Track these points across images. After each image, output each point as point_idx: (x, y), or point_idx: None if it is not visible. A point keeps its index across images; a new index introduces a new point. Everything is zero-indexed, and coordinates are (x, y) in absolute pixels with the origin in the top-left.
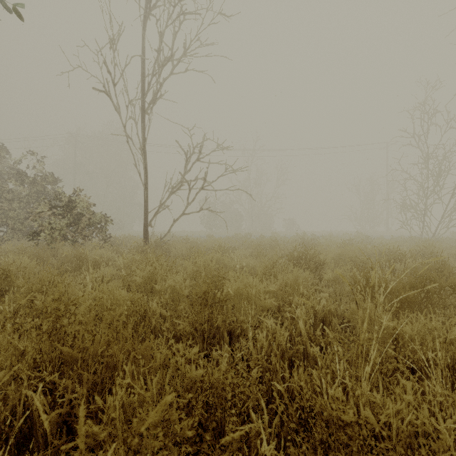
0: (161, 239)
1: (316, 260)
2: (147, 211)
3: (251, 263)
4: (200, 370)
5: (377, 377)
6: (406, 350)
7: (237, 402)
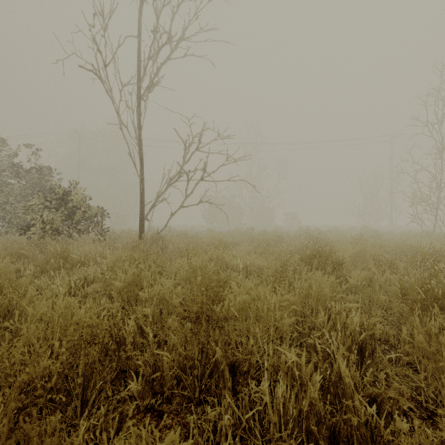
0: (158, 234)
1: (333, 259)
2: (142, 204)
3: (255, 261)
4: None
5: None
6: None
7: None
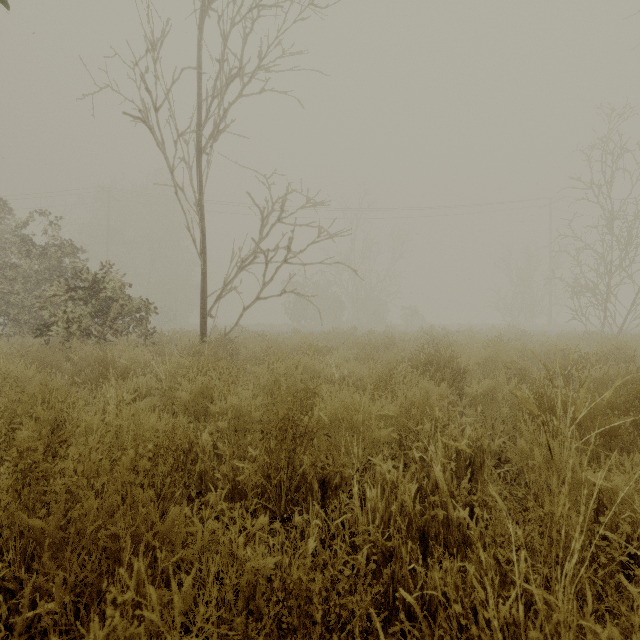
0: (225, 335)
1: (454, 366)
2: (205, 294)
3: (356, 370)
4: (270, 558)
5: (574, 569)
6: (618, 520)
7: (333, 622)
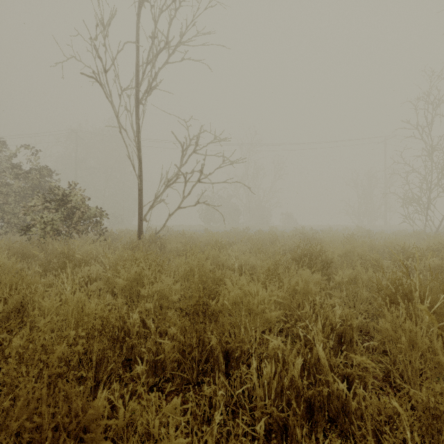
0: (156, 234)
1: (323, 258)
2: (141, 205)
3: (250, 260)
4: (181, 438)
5: None
6: None
7: None
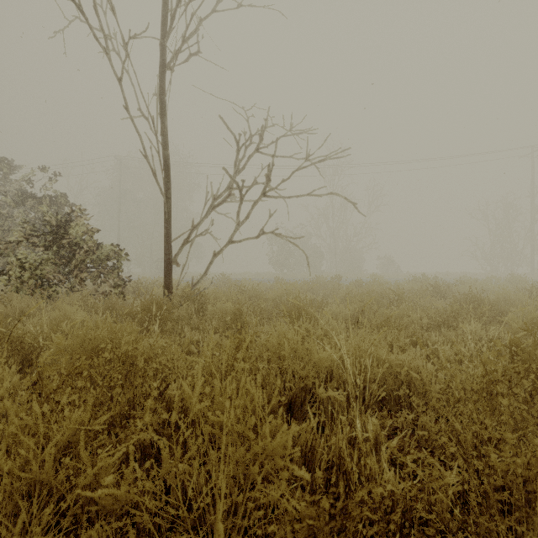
0: (193, 287)
1: None
2: (169, 237)
3: (379, 355)
4: None
5: None
6: None
7: None
